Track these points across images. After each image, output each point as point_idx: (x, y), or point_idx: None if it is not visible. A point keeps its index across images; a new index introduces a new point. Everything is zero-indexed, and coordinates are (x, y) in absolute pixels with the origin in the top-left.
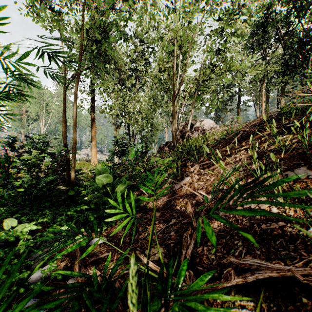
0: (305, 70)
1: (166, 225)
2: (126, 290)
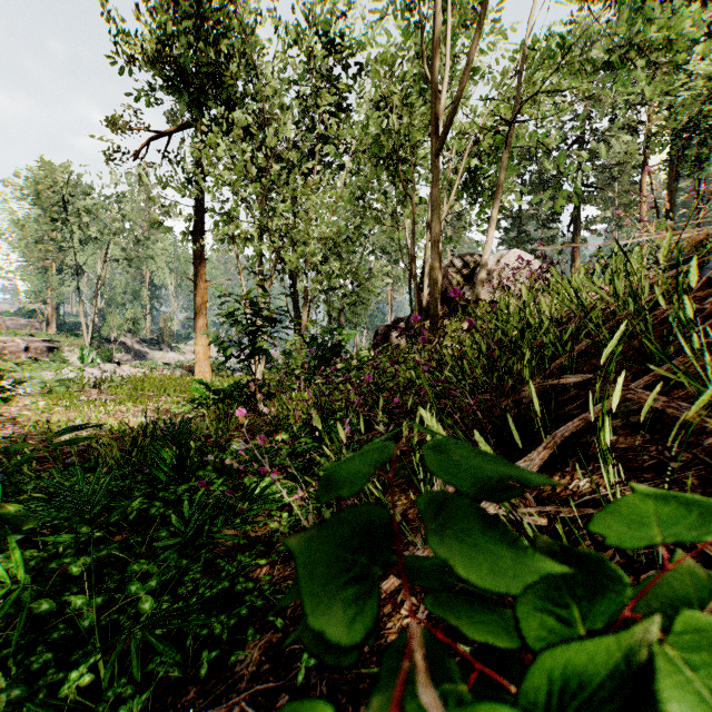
0: None
1: None
2: None
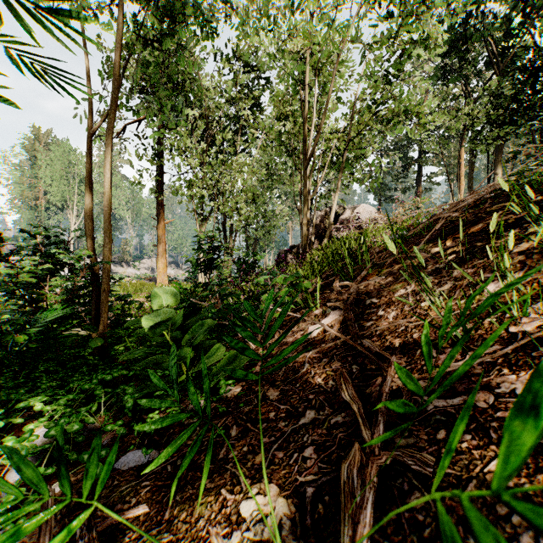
0: None
1: (293, 426)
2: None
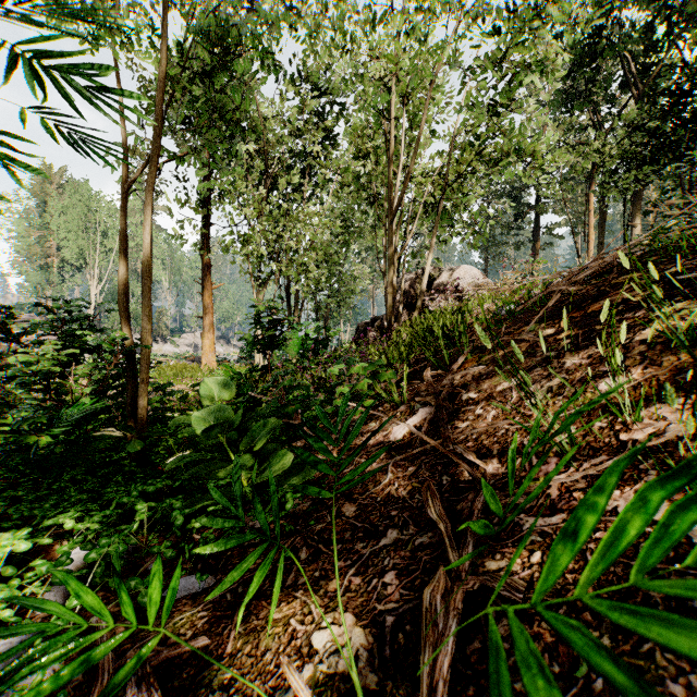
0: None
1: (372, 547)
2: None
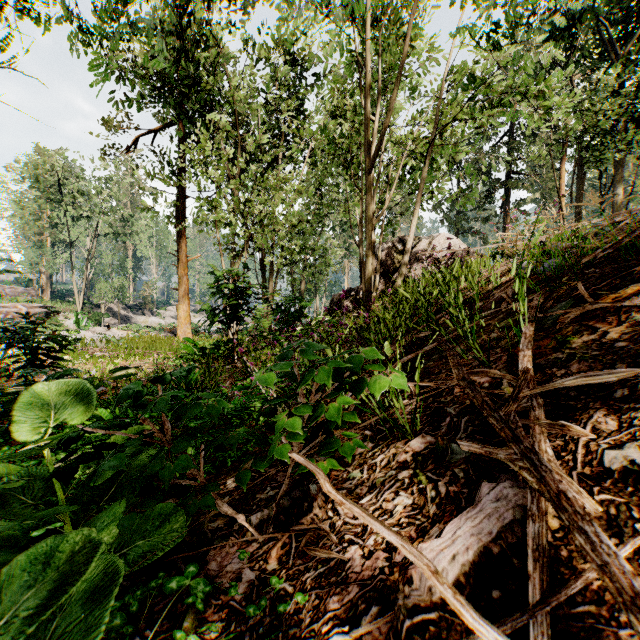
0: None
1: None
2: None
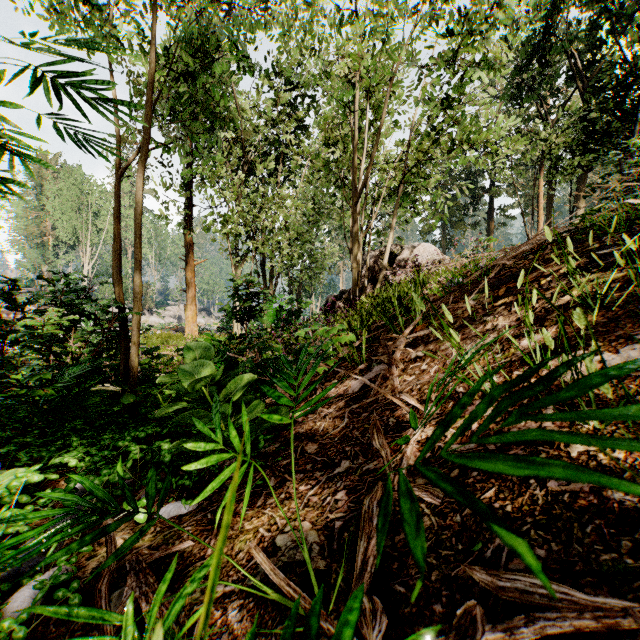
0: (631, 140)
1: (328, 474)
2: (223, 638)
